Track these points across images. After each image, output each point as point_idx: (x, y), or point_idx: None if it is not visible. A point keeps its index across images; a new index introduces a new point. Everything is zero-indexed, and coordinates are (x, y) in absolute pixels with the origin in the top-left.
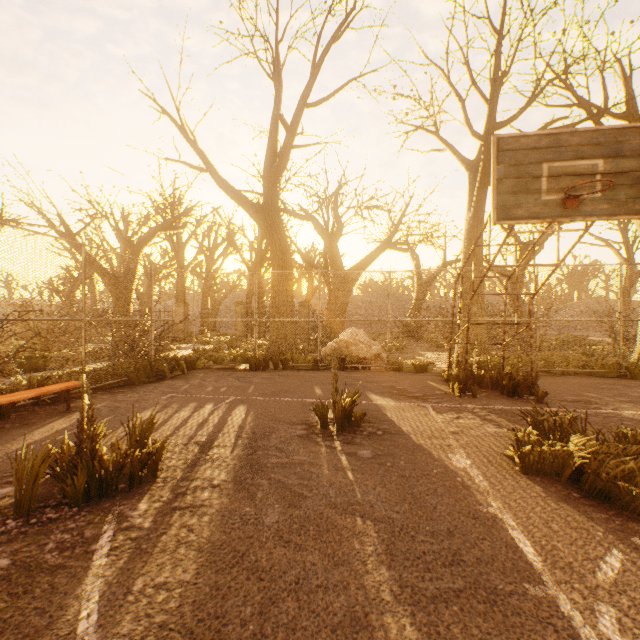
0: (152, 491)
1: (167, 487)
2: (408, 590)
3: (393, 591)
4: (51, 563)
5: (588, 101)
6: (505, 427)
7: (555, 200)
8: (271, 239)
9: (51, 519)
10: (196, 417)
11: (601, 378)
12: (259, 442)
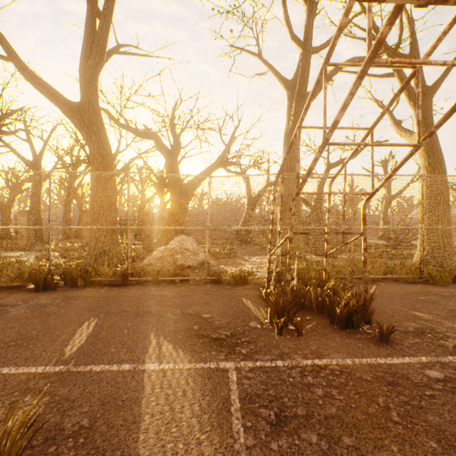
0: None
1: None
2: None
3: None
4: None
5: None
6: None
7: None
8: (89, 141)
9: None
10: None
11: (409, 284)
12: None
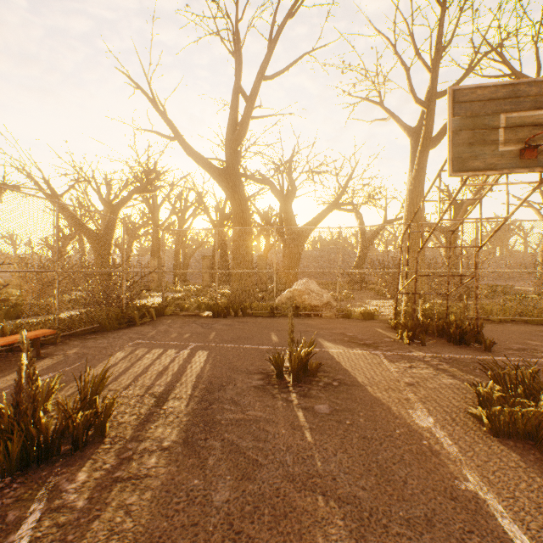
0: (96, 455)
1: (113, 450)
2: None
3: None
4: None
5: (520, 72)
6: (460, 378)
7: (513, 151)
8: (232, 199)
9: None
10: (157, 365)
11: (538, 326)
12: (215, 394)
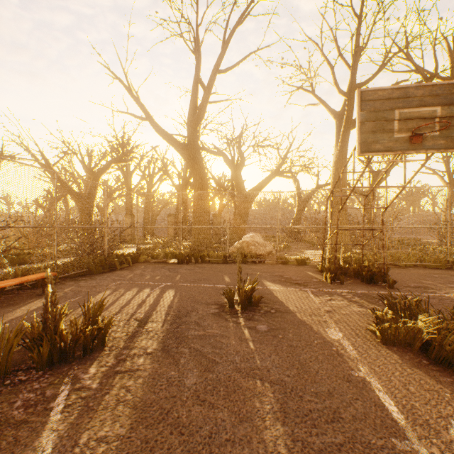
0: (100, 358)
1: (112, 354)
2: (299, 444)
3: (287, 445)
4: (17, 418)
5: (423, 68)
6: (366, 307)
7: (404, 137)
8: (193, 169)
9: (21, 381)
10: (137, 299)
11: (434, 269)
12: (183, 318)
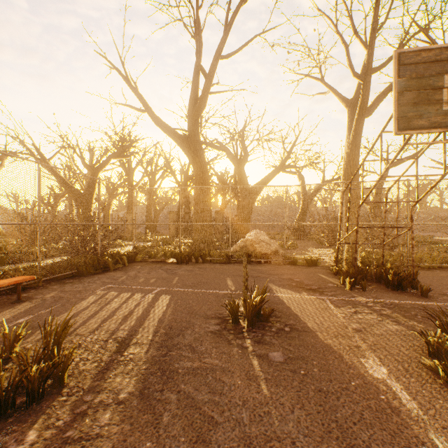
0: (51, 409)
1: (69, 403)
2: None
3: None
4: None
5: None
6: (404, 324)
7: None
8: (194, 162)
9: None
10: (123, 309)
11: None
12: (174, 339)
